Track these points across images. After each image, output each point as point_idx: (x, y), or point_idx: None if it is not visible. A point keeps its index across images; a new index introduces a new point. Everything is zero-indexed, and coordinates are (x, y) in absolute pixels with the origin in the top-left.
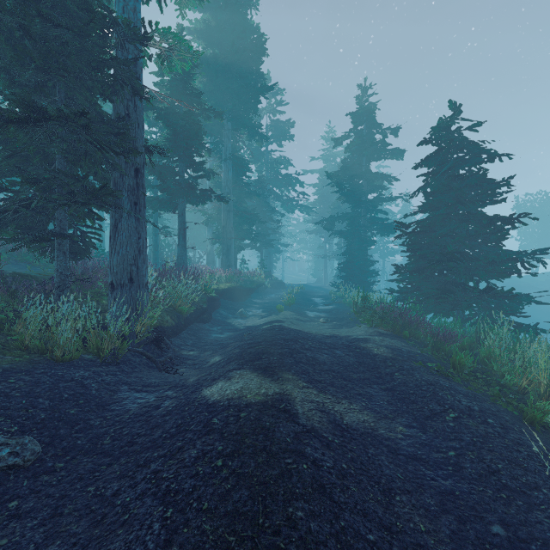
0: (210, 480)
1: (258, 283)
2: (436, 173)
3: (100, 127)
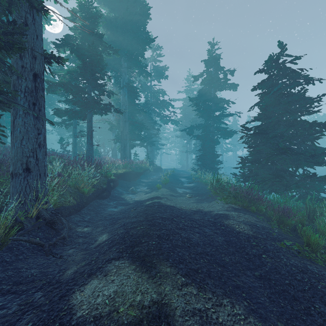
0: None
1: (144, 168)
2: (269, 92)
3: None
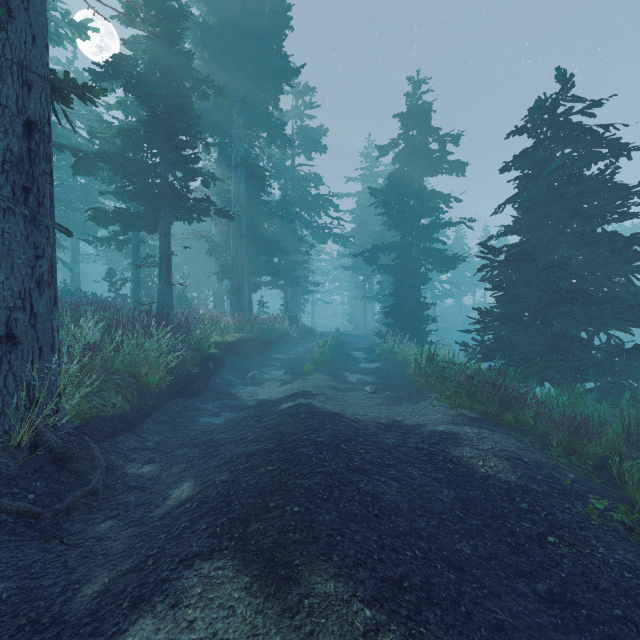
0: None
1: (279, 332)
2: (538, 174)
3: None
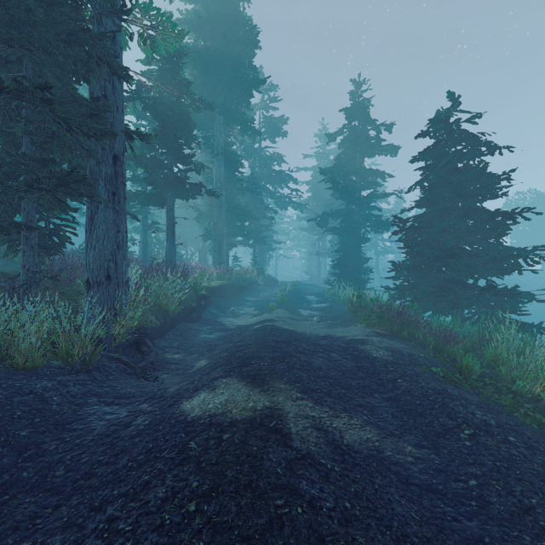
0: (177, 535)
1: (250, 280)
2: (435, 166)
3: (73, 108)
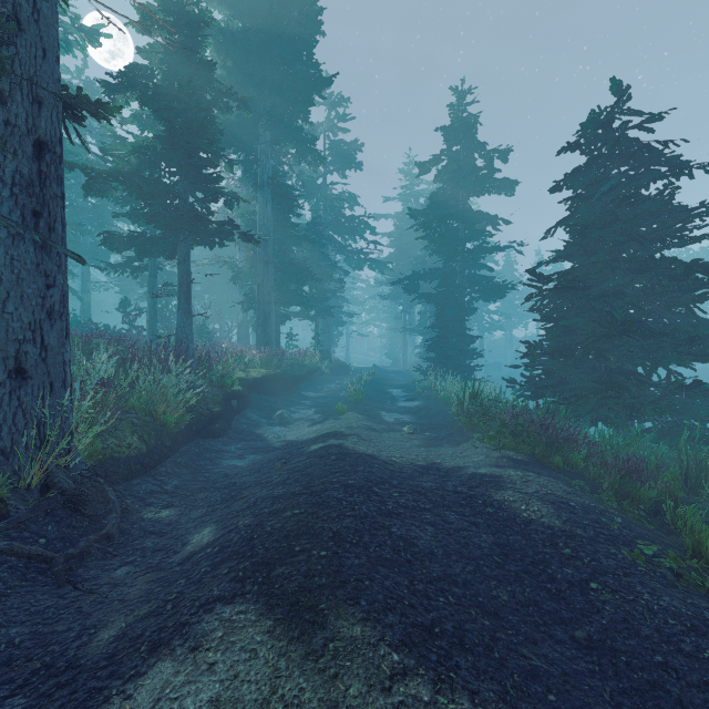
0: None
1: (310, 368)
2: (591, 195)
3: None
